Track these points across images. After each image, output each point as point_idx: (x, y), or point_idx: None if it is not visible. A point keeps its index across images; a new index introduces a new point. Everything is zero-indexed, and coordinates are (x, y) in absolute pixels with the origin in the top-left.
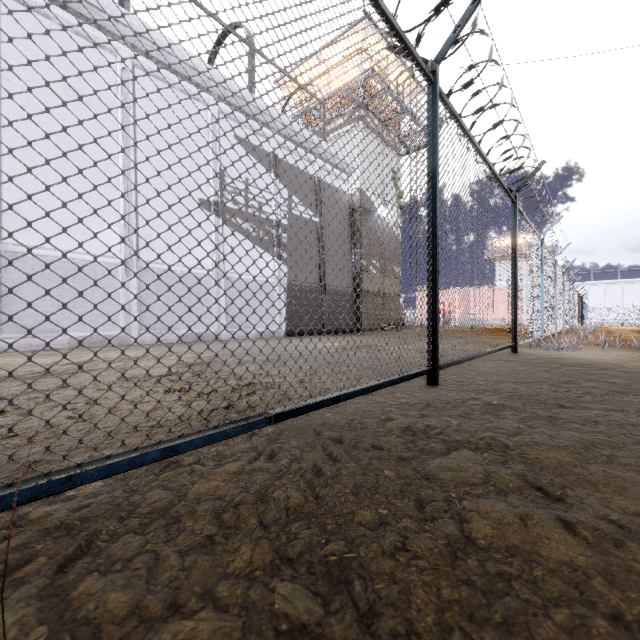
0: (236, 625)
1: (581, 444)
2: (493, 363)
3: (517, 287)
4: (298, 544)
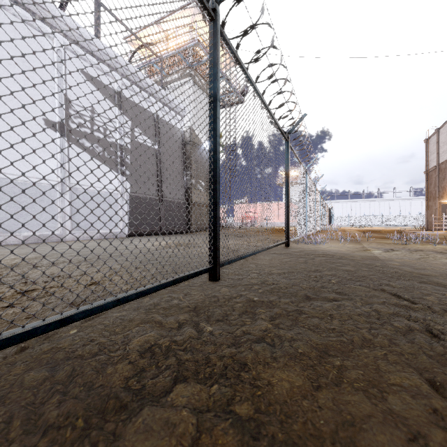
0: None
1: (316, 351)
2: (270, 256)
3: (289, 201)
4: None
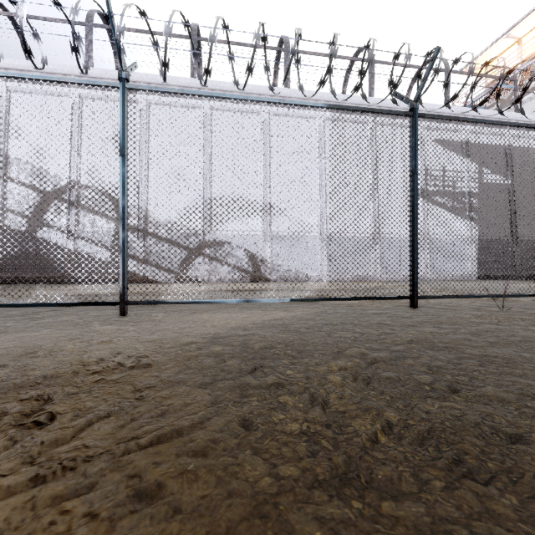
0: None
1: None
2: None
3: None
4: None
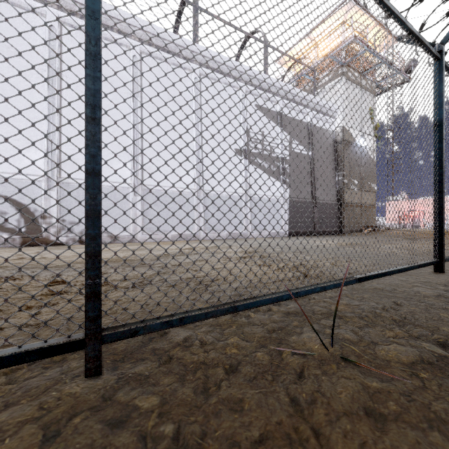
0: (414, 349)
1: None
2: None
3: None
4: (415, 333)
